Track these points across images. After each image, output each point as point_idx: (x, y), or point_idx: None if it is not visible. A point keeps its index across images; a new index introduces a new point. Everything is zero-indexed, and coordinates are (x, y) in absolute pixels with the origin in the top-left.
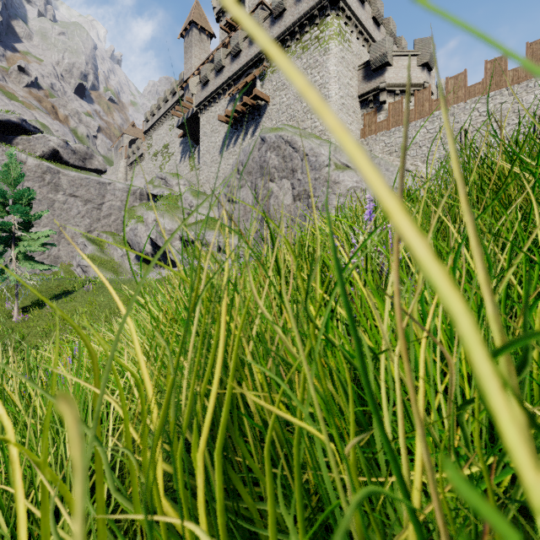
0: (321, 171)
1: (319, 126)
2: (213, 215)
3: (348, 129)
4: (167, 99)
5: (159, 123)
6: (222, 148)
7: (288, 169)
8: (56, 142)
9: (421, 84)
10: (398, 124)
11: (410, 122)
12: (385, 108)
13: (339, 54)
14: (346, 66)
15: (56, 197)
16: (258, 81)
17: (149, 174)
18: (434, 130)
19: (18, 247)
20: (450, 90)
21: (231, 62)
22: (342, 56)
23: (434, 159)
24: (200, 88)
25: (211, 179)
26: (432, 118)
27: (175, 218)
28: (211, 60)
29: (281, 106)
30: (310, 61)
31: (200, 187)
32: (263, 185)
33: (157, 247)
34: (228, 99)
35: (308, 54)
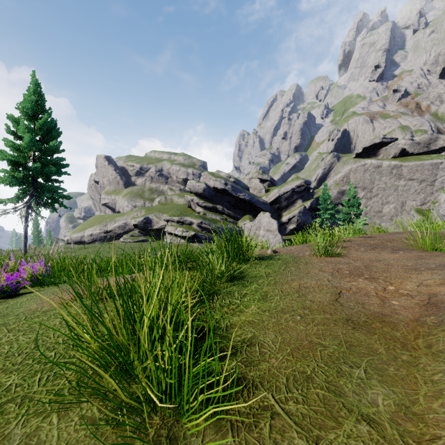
0: None
1: None
2: None
3: None
4: None
5: None
6: None
7: None
8: (402, 143)
9: None
10: None
11: None
12: None
13: None
14: None
15: (399, 183)
16: None
17: None
18: None
19: (352, 226)
20: None
21: None
22: None
23: None
24: None
25: None
26: None
27: None
28: None
29: None
30: None
31: None
32: None
33: None
34: None
35: None
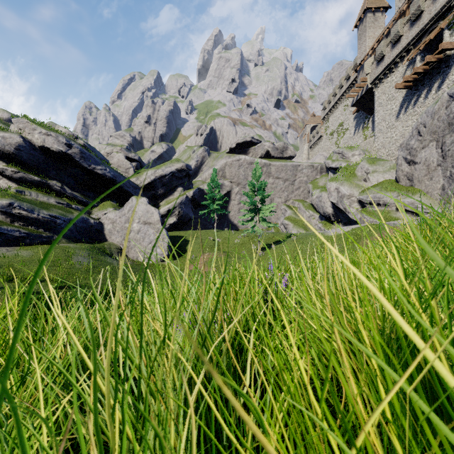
0: None
1: None
2: (389, 178)
3: None
4: (342, 86)
5: (334, 107)
6: (399, 112)
7: None
8: (267, 145)
9: None
10: None
11: None
12: None
13: None
14: None
15: (268, 181)
16: (446, 31)
17: (326, 150)
18: None
19: (260, 214)
20: None
21: (410, 28)
22: None
23: None
24: (374, 66)
25: (386, 144)
26: None
27: (352, 185)
28: (386, 34)
29: None
30: None
31: (374, 153)
32: (452, 141)
33: (337, 209)
34: (406, 65)
35: None
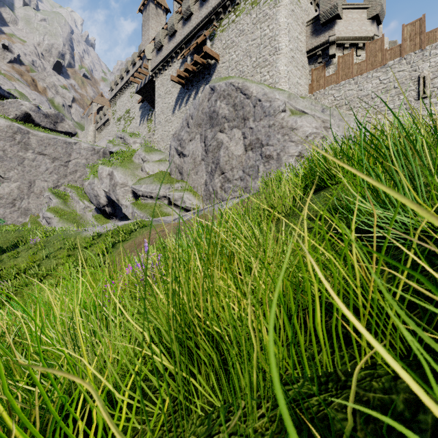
0: (275, 117)
1: (269, 79)
2: (164, 169)
3: (297, 83)
4: (128, 70)
5: (121, 91)
6: (175, 107)
7: (238, 117)
8: (28, 106)
9: (370, 37)
10: (348, 77)
11: (361, 74)
12: (334, 62)
13: (289, 6)
14: (295, 19)
15: (25, 155)
16: (208, 41)
17: (114, 136)
18: (388, 80)
19: None
20: (407, 38)
21: (183, 26)
22: (291, 8)
23: (388, 110)
24: (155, 53)
25: (165, 137)
26: (386, 68)
27: (127, 172)
28: (165, 30)
29: (230, 63)
30: (260, 15)
31: (155, 145)
32: (213, 136)
33: (112, 200)
34: (180, 62)
35: (257, 9)
